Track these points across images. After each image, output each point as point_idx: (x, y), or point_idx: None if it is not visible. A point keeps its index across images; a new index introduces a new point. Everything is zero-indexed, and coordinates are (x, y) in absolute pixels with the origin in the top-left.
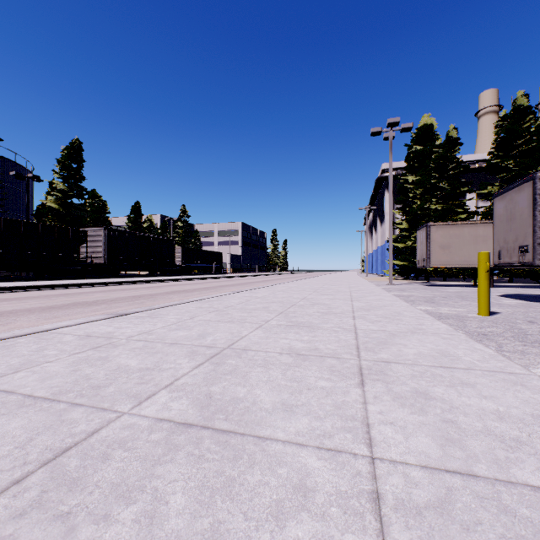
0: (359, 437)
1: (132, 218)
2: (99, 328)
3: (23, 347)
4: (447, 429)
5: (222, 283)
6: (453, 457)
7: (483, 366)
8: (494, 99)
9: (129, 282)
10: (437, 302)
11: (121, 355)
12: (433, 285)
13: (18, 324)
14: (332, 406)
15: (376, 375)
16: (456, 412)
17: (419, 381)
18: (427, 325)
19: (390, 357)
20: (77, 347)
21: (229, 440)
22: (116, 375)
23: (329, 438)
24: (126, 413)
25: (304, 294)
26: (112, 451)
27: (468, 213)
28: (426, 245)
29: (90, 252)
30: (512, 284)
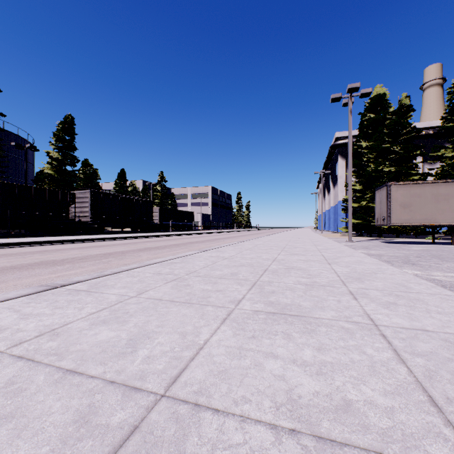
0: None
1: (118, 183)
2: None
3: None
4: None
5: (193, 239)
6: None
7: None
8: (438, 72)
9: (110, 238)
10: (418, 264)
11: None
12: (391, 242)
13: None
14: None
15: None
16: None
17: None
18: None
19: None
20: None
21: None
22: None
23: None
24: None
25: (272, 254)
26: None
27: (421, 174)
28: (386, 204)
29: (79, 212)
30: None
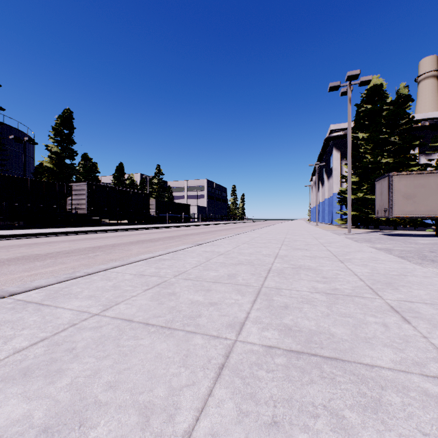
0: None
1: (116, 176)
2: None
3: None
4: None
5: (188, 231)
6: None
7: None
8: (434, 64)
9: (105, 230)
10: None
11: None
12: (392, 235)
13: None
14: None
15: None
16: None
17: None
18: None
19: None
20: None
21: None
22: None
23: None
24: None
25: (273, 249)
26: None
27: (420, 165)
28: (388, 195)
29: (76, 204)
30: None
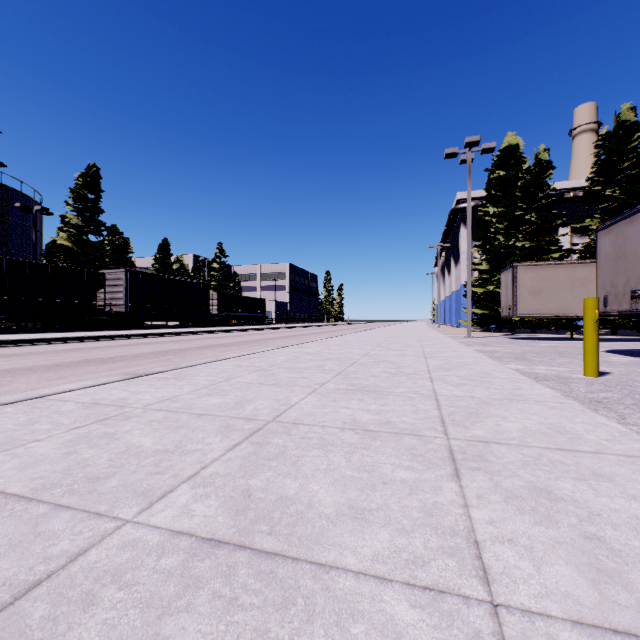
0: (468, 565)
1: (159, 258)
2: (111, 393)
3: (8, 419)
4: (595, 552)
5: (266, 335)
6: (617, 604)
7: (616, 449)
8: (592, 114)
9: (155, 334)
10: (529, 359)
11: (133, 431)
12: (520, 338)
13: (15, 386)
14: (420, 511)
15: (474, 461)
16: (600, 521)
17: (535, 472)
18: (526, 389)
19: (487, 434)
20: (78, 419)
21: (275, 569)
22: (122, 460)
23: (423, 567)
24: (129, 522)
25: (365, 350)
26: (101, 590)
27: (562, 251)
28: (512, 289)
29: (109, 299)
30: (616, 337)
